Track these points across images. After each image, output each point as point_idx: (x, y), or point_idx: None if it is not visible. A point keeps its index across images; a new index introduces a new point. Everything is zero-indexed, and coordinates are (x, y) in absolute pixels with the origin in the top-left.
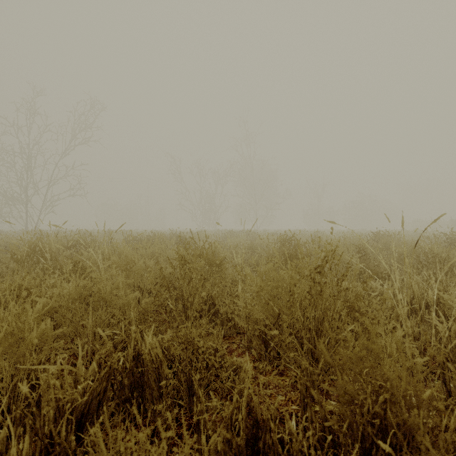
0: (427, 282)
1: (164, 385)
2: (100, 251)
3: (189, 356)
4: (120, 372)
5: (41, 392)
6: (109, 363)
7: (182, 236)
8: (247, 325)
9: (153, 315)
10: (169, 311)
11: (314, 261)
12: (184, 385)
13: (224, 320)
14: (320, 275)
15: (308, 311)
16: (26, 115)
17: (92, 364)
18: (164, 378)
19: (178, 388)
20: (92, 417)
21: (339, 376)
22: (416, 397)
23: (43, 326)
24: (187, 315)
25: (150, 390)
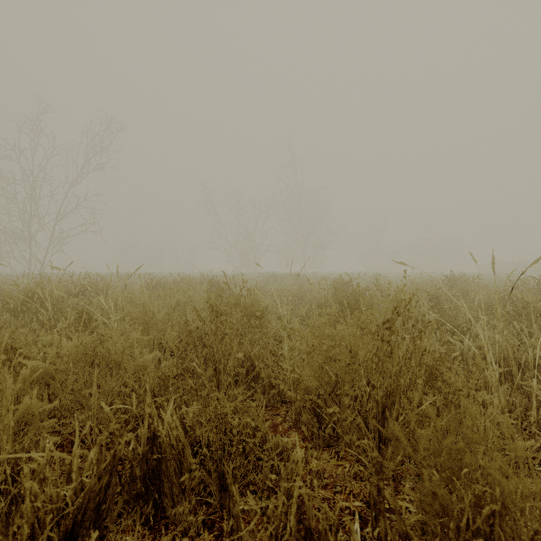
0: (520, 338)
1: (186, 481)
2: (114, 299)
3: (220, 437)
4: (130, 459)
5: (22, 490)
6: (112, 452)
7: (215, 281)
8: (295, 395)
9: (176, 381)
10: (196, 375)
11: (382, 314)
12: (213, 476)
13: (265, 386)
14: (391, 331)
15: (374, 377)
16: (29, 136)
17: (93, 449)
18: (188, 468)
19: (206, 480)
20: (90, 525)
21: (426, 476)
22: (540, 513)
23: (27, 401)
24: (220, 380)
25: (169, 482)
